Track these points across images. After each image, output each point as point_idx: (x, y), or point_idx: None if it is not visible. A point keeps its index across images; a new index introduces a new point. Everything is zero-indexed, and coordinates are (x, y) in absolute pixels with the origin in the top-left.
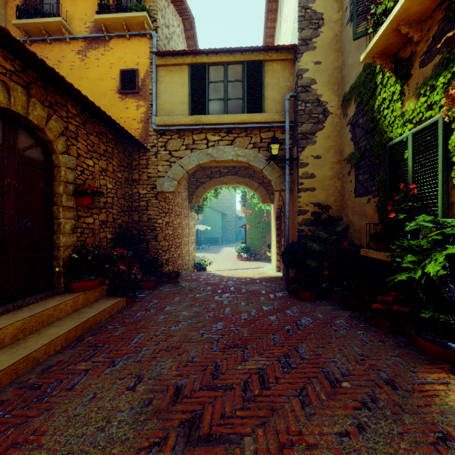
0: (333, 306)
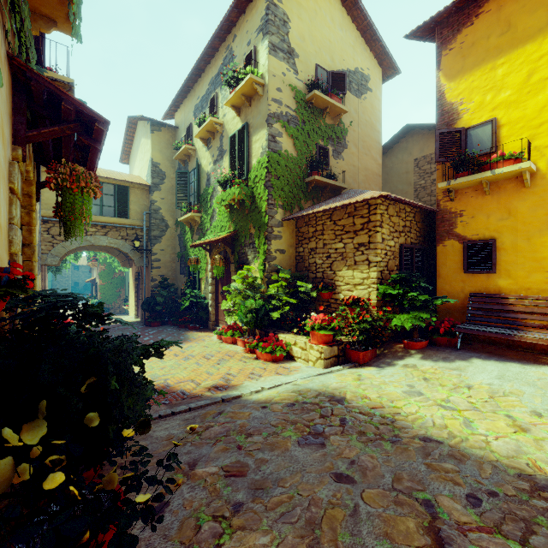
0: (168, 326)
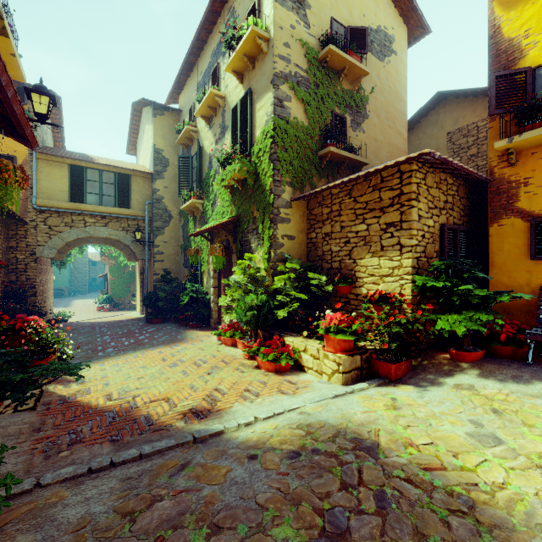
0: (170, 323)
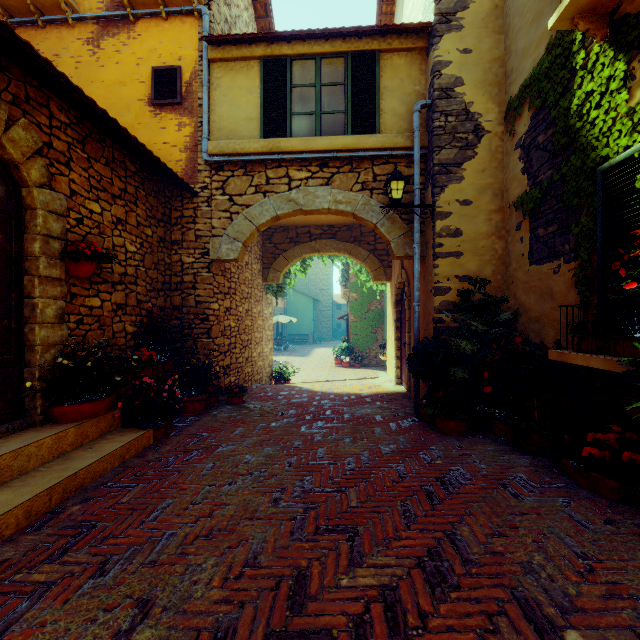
0: (497, 444)
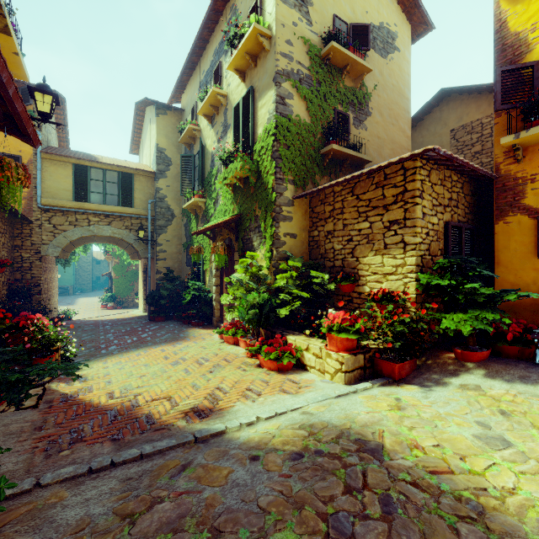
0: (172, 321)
